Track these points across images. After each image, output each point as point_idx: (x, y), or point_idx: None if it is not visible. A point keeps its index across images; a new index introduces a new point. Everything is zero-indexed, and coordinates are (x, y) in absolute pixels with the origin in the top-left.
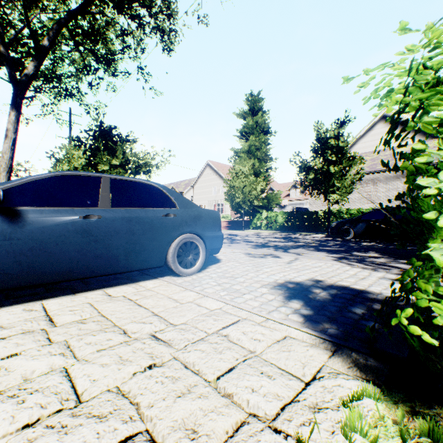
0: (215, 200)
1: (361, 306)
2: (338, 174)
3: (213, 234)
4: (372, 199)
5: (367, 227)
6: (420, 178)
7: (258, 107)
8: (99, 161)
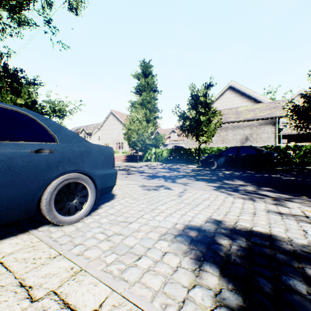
0: (117, 139)
1: (294, 273)
2: (206, 122)
3: (105, 172)
4: (225, 140)
5: (226, 160)
6: (253, 127)
7: (149, 72)
8: (1, 99)
